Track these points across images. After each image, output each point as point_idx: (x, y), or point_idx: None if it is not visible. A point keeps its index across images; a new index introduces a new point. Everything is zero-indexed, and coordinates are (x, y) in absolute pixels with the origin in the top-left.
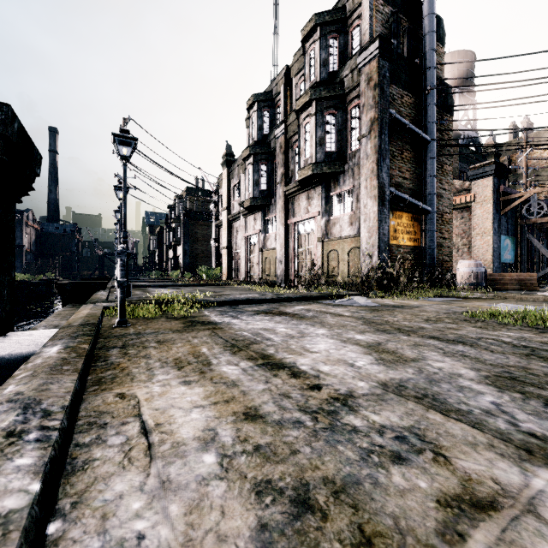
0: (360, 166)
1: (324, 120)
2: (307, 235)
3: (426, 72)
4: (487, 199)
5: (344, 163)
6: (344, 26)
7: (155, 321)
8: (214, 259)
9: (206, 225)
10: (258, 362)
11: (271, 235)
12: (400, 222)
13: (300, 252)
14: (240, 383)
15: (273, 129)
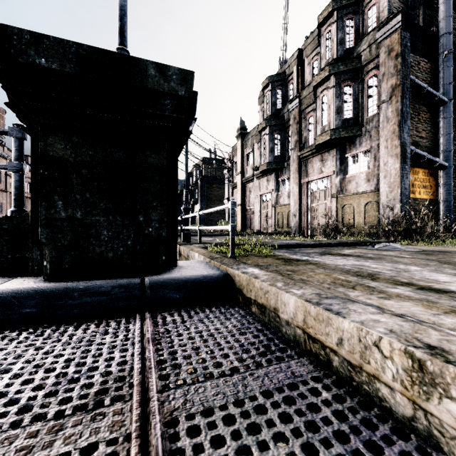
0: (380, 129)
1: (341, 91)
2: (320, 192)
3: (443, 38)
4: None
5: (361, 127)
6: (360, 7)
7: (251, 258)
8: (227, 215)
9: (218, 187)
10: (412, 287)
11: (283, 193)
12: (417, 177)
13: (313, 206)
14: (433, 300)
15: (286, 104)
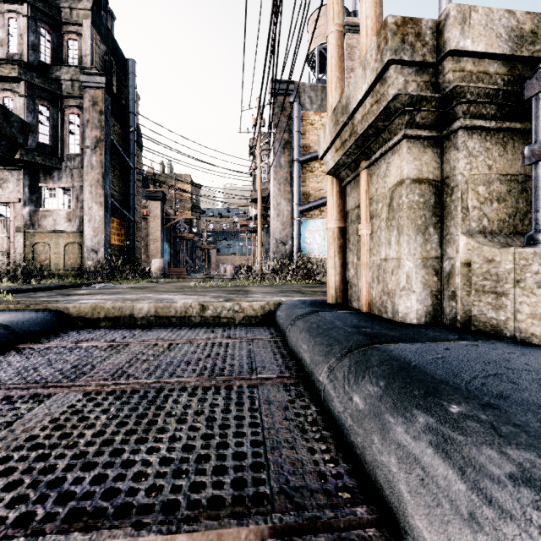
0: (85, 172)
1: (36, 107)
2: None
3: (130, 115)
4: (158, 216)
5: (62, 161)
6: (59, 27)
7: None
8: None
9: None
10: None
11: None
12: (113, 225)
13: None
14: None
15: None
